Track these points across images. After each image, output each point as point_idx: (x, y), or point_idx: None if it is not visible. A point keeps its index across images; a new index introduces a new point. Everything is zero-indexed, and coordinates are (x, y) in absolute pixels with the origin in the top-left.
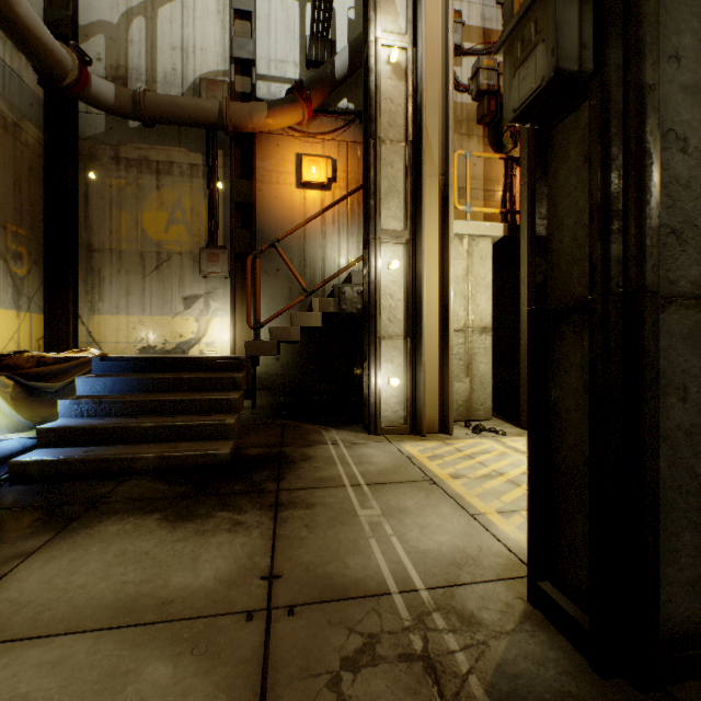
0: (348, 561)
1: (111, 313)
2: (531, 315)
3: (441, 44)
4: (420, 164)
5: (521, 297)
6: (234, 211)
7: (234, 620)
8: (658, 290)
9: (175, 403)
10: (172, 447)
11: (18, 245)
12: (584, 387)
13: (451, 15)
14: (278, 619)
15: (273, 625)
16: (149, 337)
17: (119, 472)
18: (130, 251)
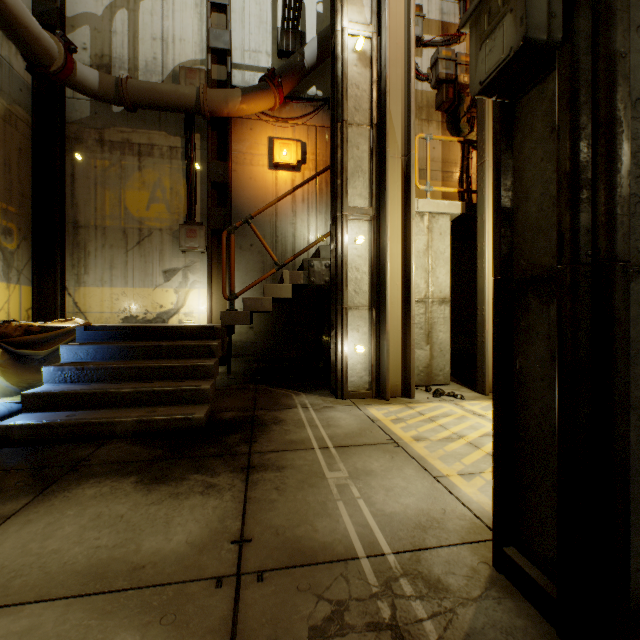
0: (317, 524)
1: (95, 285)
2: (496, 286)
3: (404, 34)
4: (383, 146)
5: (478, 270)
6: (211, 191)
7: (204, 587)
8: (629, 259)
9: (154, 370)
10: (150, 411)
11: (8, 222)
12: (551, 356)
13: (413, 7)
14: (247, 585)
15: (242, 592)
16: (131, 308)
17: (100, 435)
18: (114, 227)
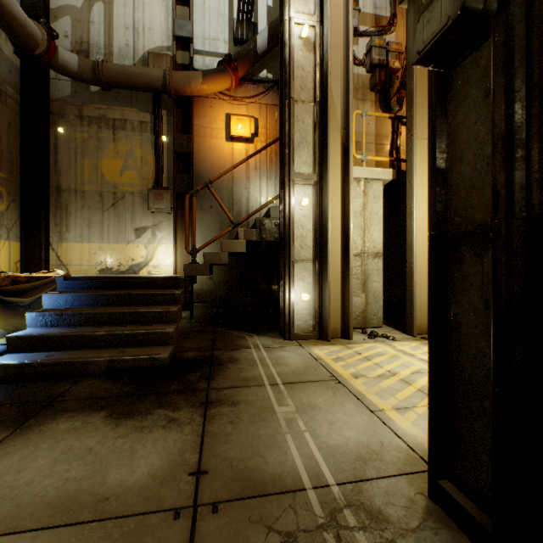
0: (267, 456)
1: (76, 241)
2: (432, 240)
3: (343, 23)
4: (325, 120)
5: (407, 228)
6: (176, 160)
7: (163, 518)
8: None
9: (124, 315)
10: (120, 352)
11: None
12: (484, 305)
13: None
14: (203, 517)
15: (198, 524)
16: (107, 261)
17: (75, 373)
18: (92, 191)
